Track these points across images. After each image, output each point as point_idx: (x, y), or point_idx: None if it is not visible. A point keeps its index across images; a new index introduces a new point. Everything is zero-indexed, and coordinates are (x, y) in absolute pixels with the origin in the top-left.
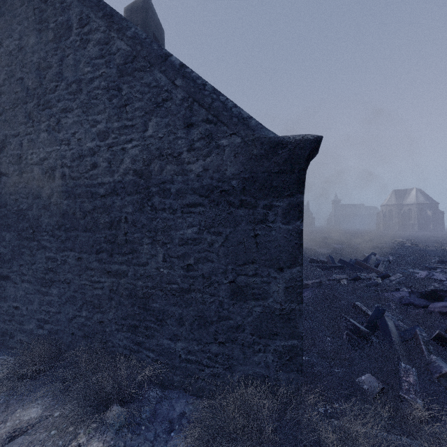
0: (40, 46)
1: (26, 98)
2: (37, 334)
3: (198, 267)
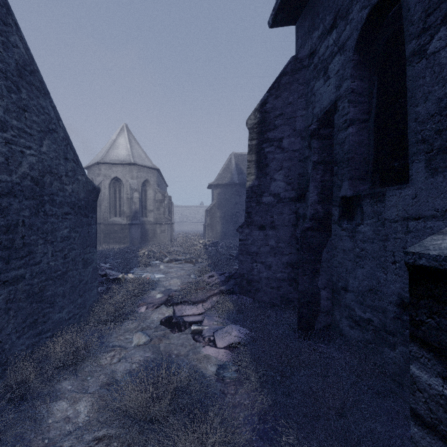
0: None
1: None
2: None
3: (70, 255)
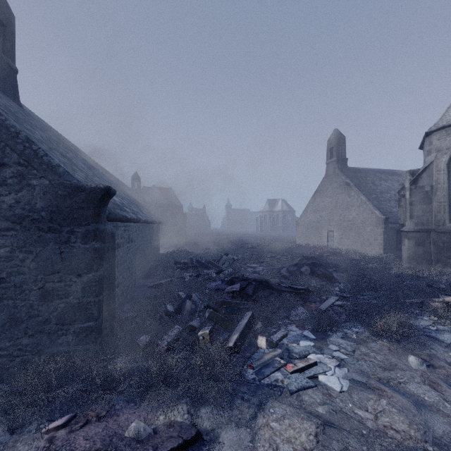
0: None
1: None
2: None
3: (11, 280)
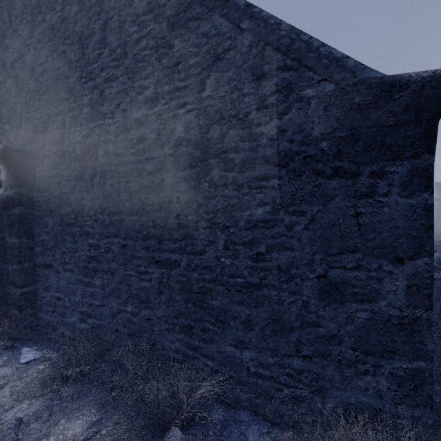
0: (83, 13)
1: (69, 72)
2: (79, 328)
3: (272, 257)
